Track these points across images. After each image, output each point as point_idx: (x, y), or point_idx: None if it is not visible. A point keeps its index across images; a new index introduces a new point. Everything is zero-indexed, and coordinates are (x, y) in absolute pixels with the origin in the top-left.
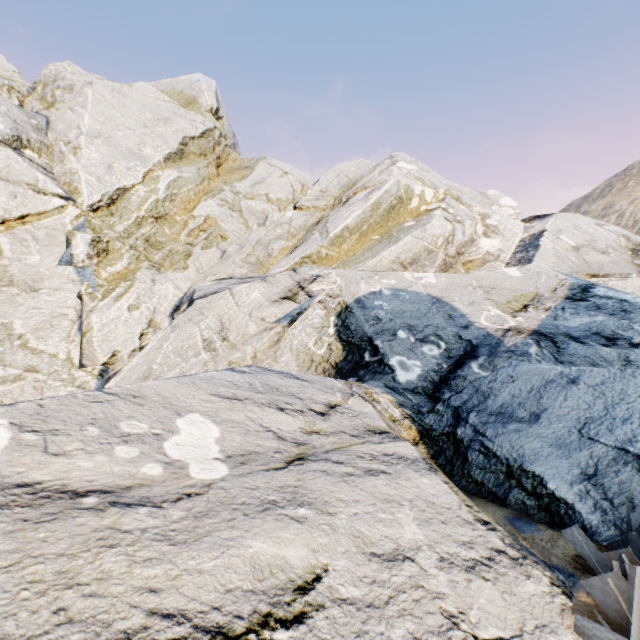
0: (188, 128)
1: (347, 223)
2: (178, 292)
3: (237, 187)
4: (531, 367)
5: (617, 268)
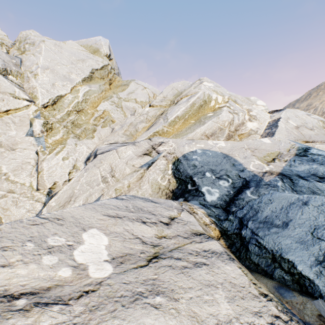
0: (94, 64)
1: (177, 114)
2: (89, 150)
3: (120, 95)
4: (281, 194)
5: (318, 137)
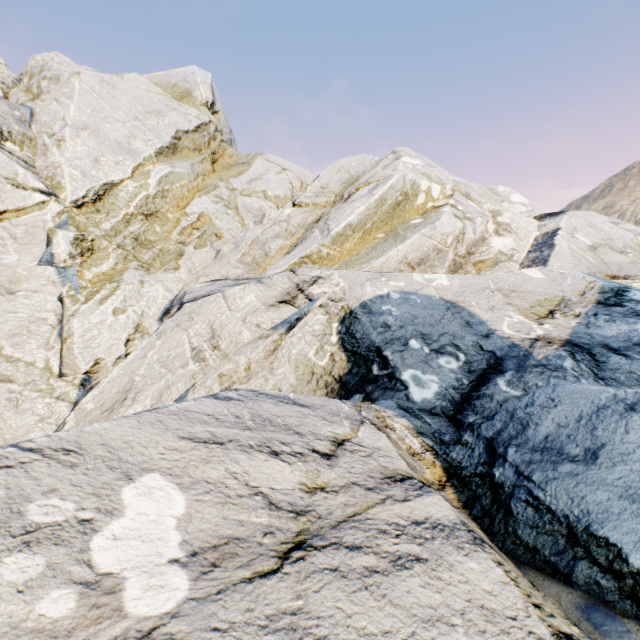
0: (182, 122)
1: (350, 220)
2: (168, 294)
3: (233, 183)
4: (575, 388)
5: (637, 269)
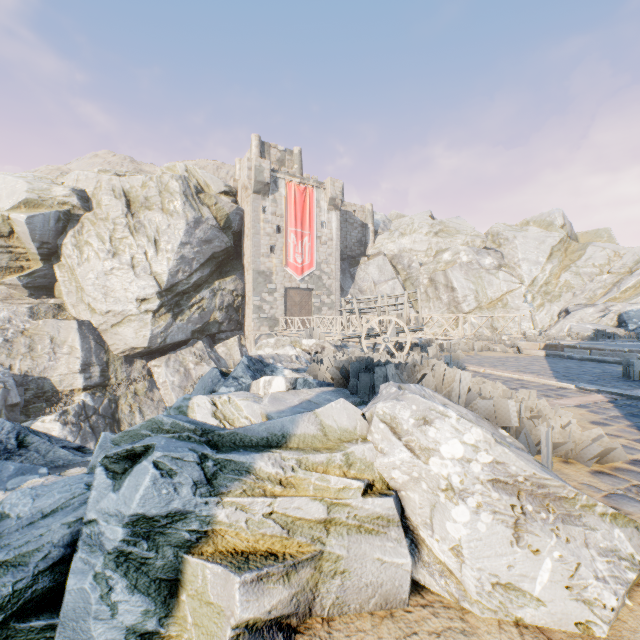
0: (552, 242)
1: (627, 286)
2: (558, 309)
3: (577, 264)
4: None
5: None
